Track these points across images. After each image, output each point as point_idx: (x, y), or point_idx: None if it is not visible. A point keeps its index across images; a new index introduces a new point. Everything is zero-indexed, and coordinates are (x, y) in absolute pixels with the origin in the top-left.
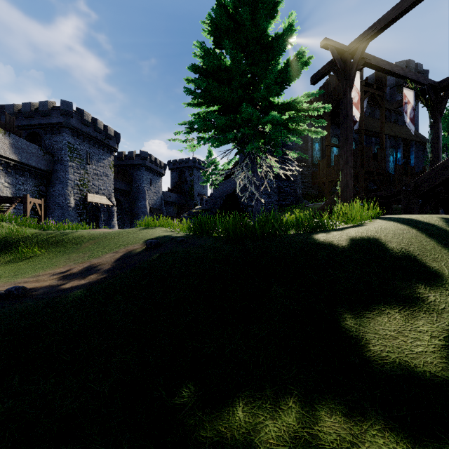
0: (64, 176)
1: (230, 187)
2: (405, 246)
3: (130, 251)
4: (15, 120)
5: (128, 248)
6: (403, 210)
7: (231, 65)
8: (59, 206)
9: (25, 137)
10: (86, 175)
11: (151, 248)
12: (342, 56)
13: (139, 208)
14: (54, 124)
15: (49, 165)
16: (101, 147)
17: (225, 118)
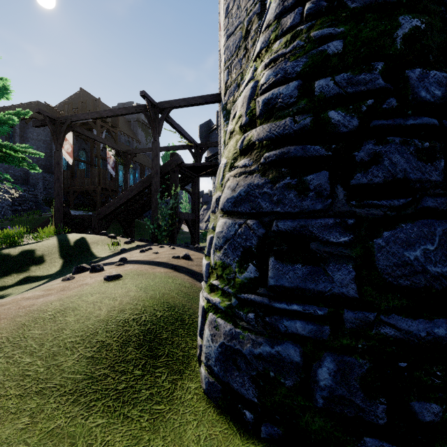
0: None
1: None
2: (44, 252)
3: None
4: None
5: None
6: (93, 227)
7: None
8: None
9: None
10: None
11: None
12: (55, 122)
13: None
14: None
15: None
16: None
17: None
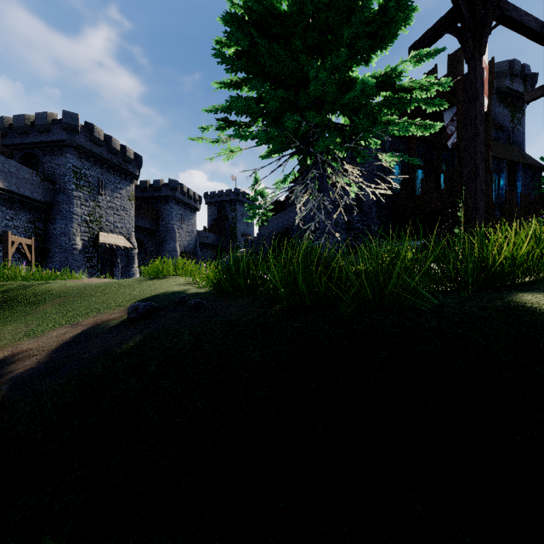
0: (67, 209)
1: (282, 224)
2: None
3: (97, 324)
4: (6, 137)
5: (99, 317)
6: None
7: (291, 8)
8: (61, 248)
9: (19, 159)
10: (98, 208)
11: (136, 319)
12: (467, 3)
13: (167, 251)
14: (55, 142)
15: (48, 195)
16: (117, 173)
17: (281, 94)
